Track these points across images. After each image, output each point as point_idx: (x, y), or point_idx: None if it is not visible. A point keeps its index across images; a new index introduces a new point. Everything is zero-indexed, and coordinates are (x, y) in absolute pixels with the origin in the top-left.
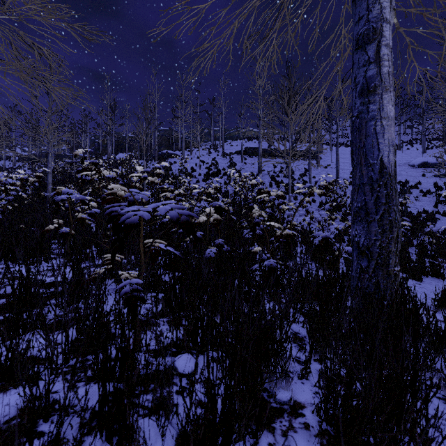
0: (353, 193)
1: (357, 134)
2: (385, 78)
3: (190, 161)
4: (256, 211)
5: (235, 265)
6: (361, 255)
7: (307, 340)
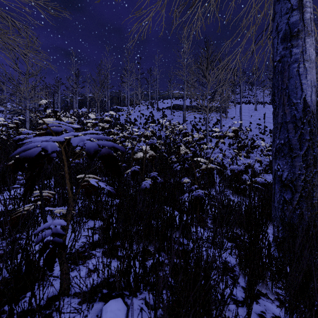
0: (275, 131)
1: (280, 77)
2: (308, 23)
3: (133, 114)
4: (183, 149)
5: (167, 194)
6: (284, 188)
7: (237, 270)
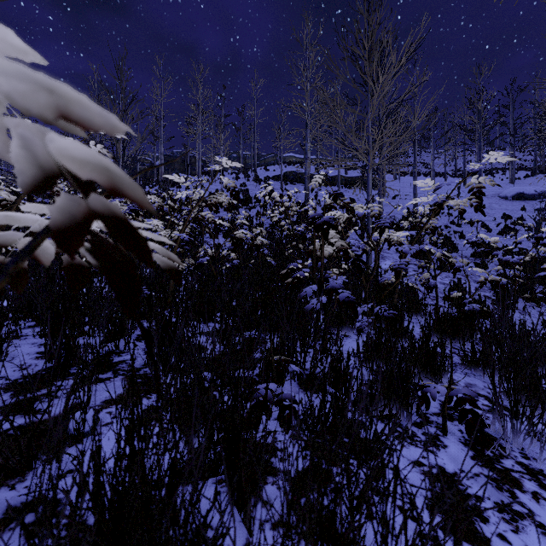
0: None
1: None
2: None
3: (209, 186)
4: (333, 240)
5: None
6: None
7: None
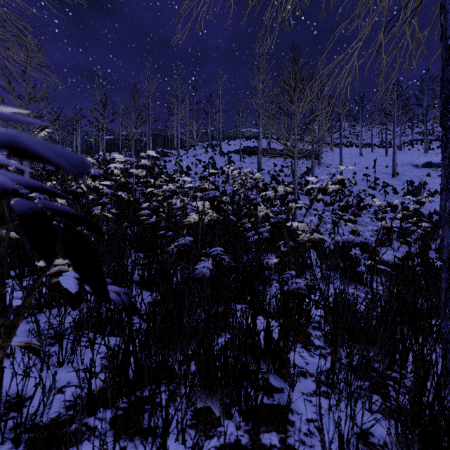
0: None
1: None
2: None
3: (186, 160)
4: (262, 210)
5: (240, 283)
6: None
7: None
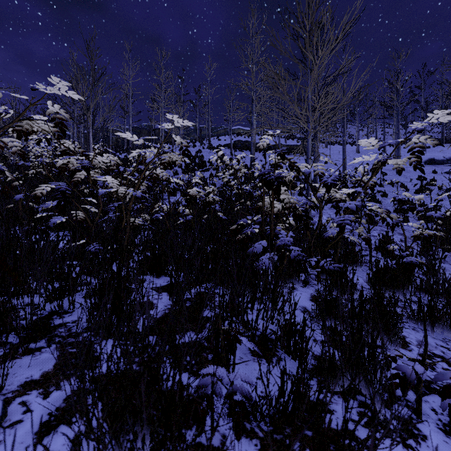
0: None
1: None
2: None
3: None
4: (282, 196)
5: None
6: None
7: None
